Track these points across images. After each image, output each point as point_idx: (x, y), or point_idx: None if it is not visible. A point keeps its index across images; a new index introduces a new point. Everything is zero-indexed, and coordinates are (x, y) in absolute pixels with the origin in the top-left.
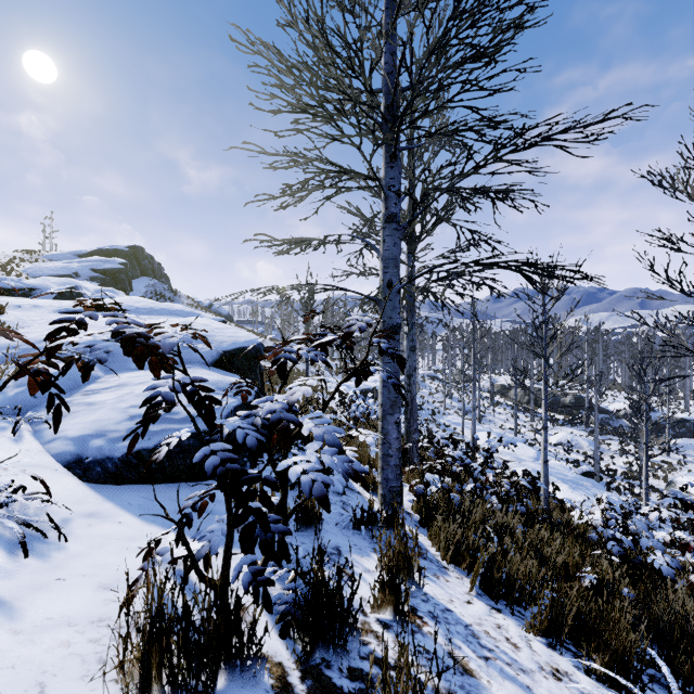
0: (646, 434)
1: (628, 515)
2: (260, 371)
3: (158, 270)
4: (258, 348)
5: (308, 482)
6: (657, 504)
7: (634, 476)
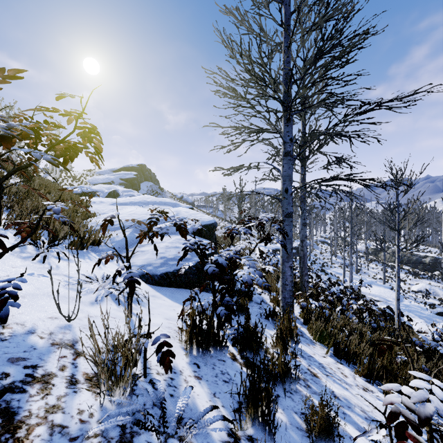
0: None
1: None
2: (215, 237)
3: (153, 177)
4: (214, 225)
5: (244, 278)
6: None
7: None
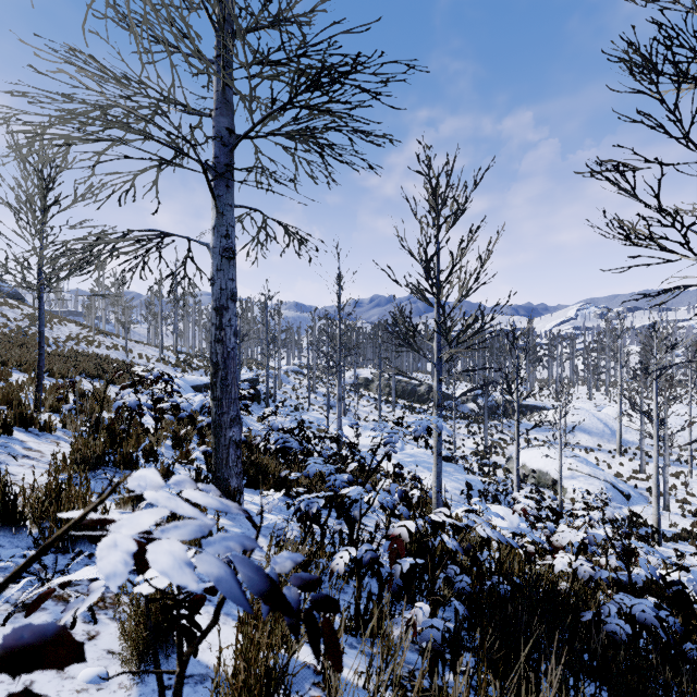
0: (518, 410)
1: (497, 500)
2: None
3: None
4: None
5: None
6: (504, 480)
7: (481, 455)
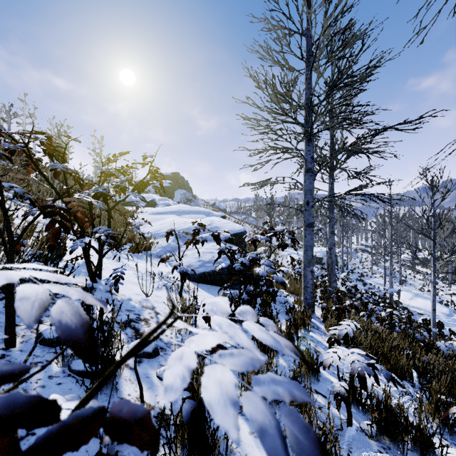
0: None
1: None
2: (245, 244)
3: (186, 185)
4: (244, 233)
5: (260, 273)
6: None
7: None
